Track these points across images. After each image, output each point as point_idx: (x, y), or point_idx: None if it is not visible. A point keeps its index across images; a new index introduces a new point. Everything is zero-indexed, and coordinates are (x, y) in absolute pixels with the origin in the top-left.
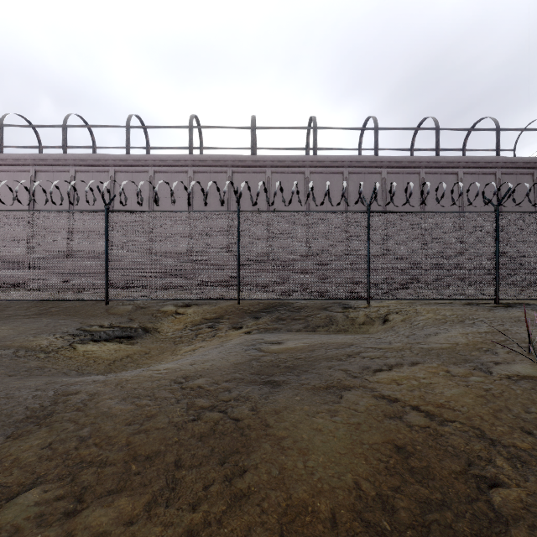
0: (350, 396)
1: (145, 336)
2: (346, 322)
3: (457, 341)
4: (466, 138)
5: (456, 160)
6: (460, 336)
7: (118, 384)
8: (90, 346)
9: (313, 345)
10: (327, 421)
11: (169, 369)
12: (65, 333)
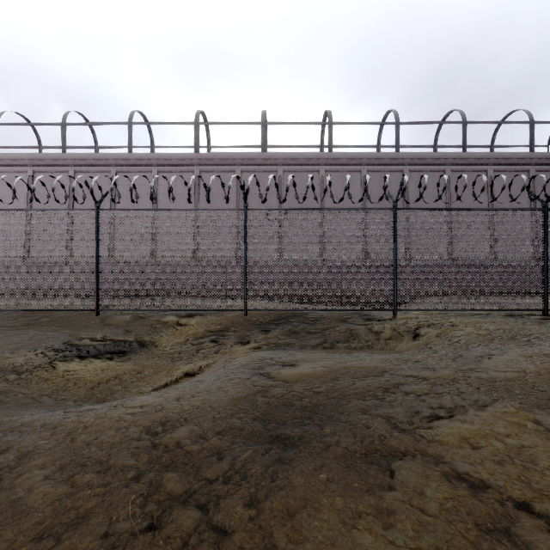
0: (405, 474)
1: (140, 351)
2: (369, 337)
3: (522, 367)
4: (494, 133)
5: (485, 156)
6: (522, 359)
7: (70, 434)
8: (73, 363)
9: (335, 370)
10: (380, 542)
11: (147, 406)
12: (48, 348)
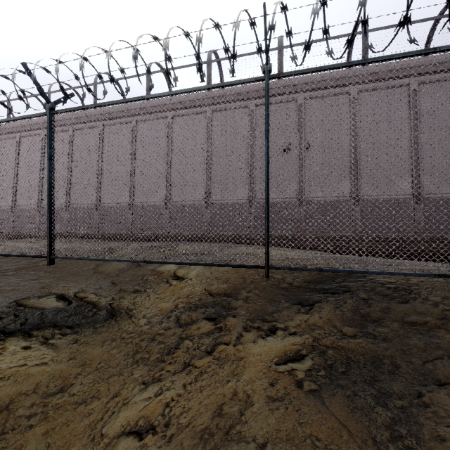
0: None
1: (101, 323)
2: None
3: None
4: None
5: None
6: None
7: None
8: None
9: None
10: None
11: None
12: None
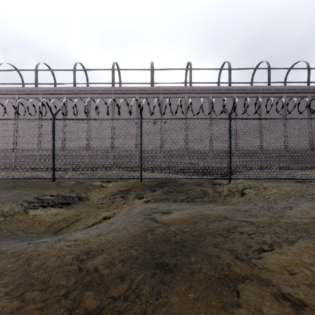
0: (247, 294)
1: (79, 203)
2: (214, 194)
3: (312, 215)
4: (286, 74)
5: (281, 88)
6: (311, 210)
7: (28, 260)
8: (38, 210)
9: (195, 216)
10: None
11: (79, 240)
12: (24, 201)
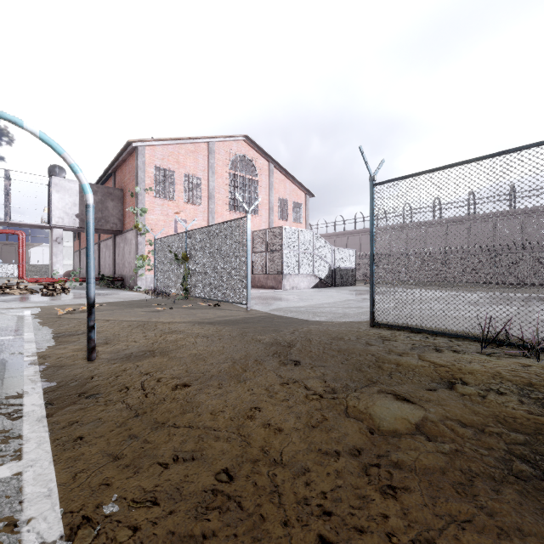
0: None
1: None
2: None
3: None
4: None
5: None
6: None
7: None
8: None
9: None
10: None
11: None
12: None
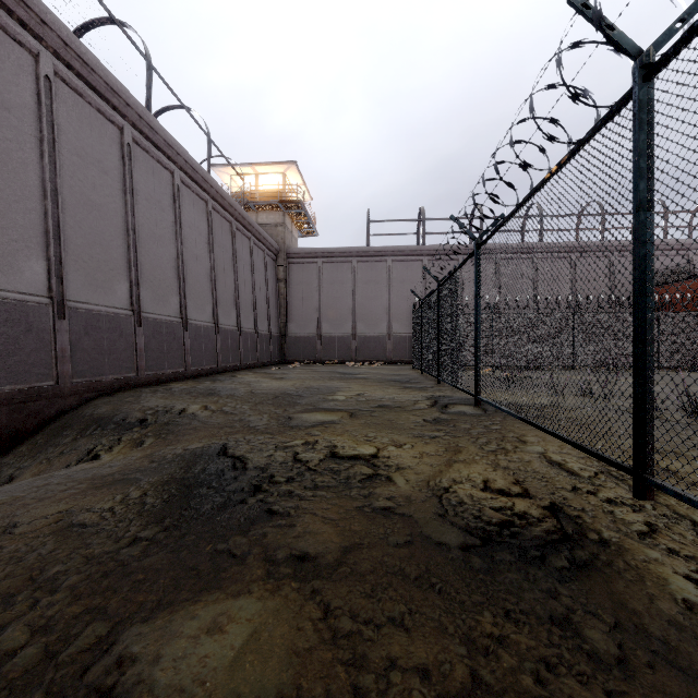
0: None
1: None
2: None
3: None
4: None
5: (176, 147)
6: None
7: None
8: None
9: None
10: None
11: None
12: None
